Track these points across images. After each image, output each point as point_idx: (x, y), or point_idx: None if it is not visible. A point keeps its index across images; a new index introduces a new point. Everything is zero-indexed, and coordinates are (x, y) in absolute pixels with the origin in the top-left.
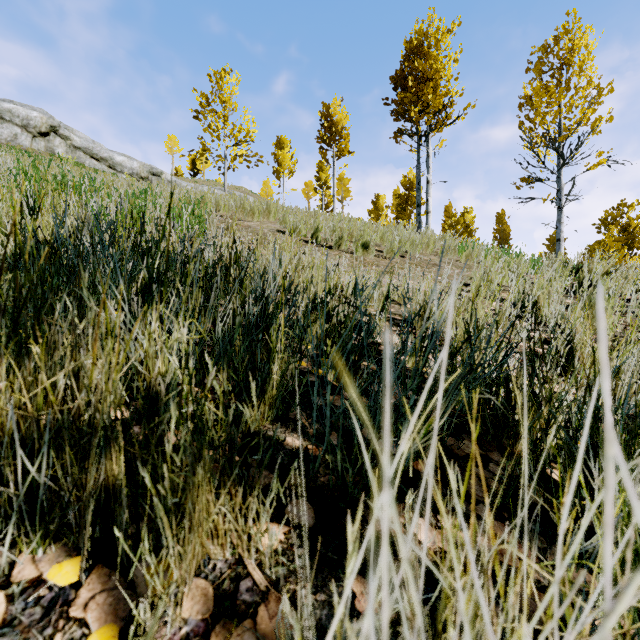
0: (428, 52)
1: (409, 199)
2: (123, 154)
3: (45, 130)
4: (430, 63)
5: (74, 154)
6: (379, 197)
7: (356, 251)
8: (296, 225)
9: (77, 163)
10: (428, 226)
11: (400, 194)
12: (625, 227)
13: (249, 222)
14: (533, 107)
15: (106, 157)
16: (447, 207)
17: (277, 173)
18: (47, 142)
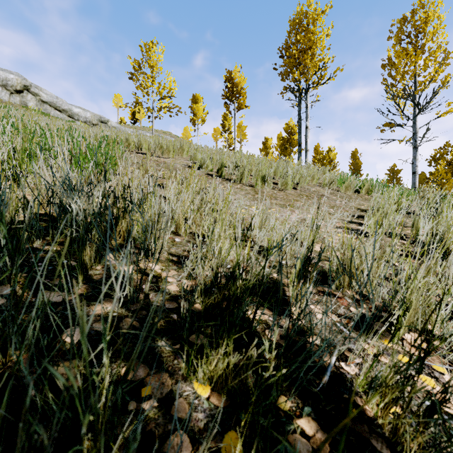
0: (307, 28)
1: (290, 141)
2: (79, 107)
3: (20, 88)
4: (309, 36)
5: (42, 106)
6: (268, 139)
7: (256, 184)
8: (204, 161)
9: (43, 113)
10: (307, 161)
11: (283, 137)
12: (450, 162)
13: (165, 158)
14: (395, 66)
15: (66, 109)
16: (316, 147)
17: (193, 121)
18: (21, 97)
